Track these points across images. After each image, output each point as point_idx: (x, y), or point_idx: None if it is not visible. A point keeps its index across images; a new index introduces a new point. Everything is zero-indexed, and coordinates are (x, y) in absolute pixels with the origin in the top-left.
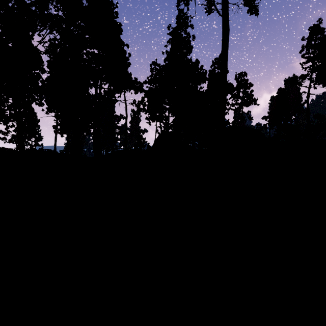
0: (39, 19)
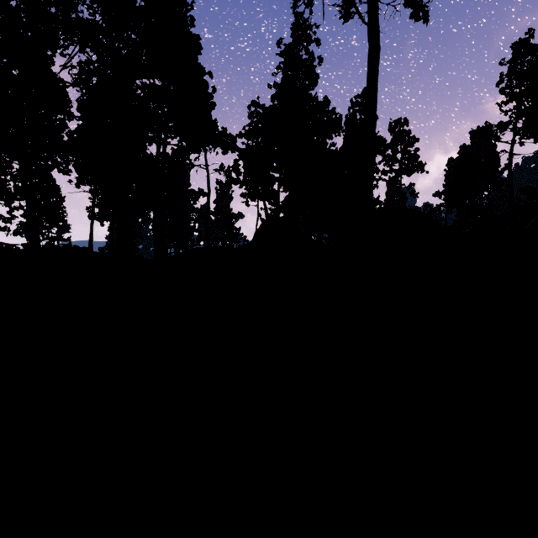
0: (62, 27)
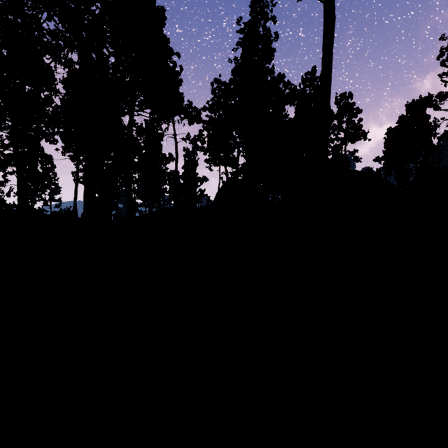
0: None
